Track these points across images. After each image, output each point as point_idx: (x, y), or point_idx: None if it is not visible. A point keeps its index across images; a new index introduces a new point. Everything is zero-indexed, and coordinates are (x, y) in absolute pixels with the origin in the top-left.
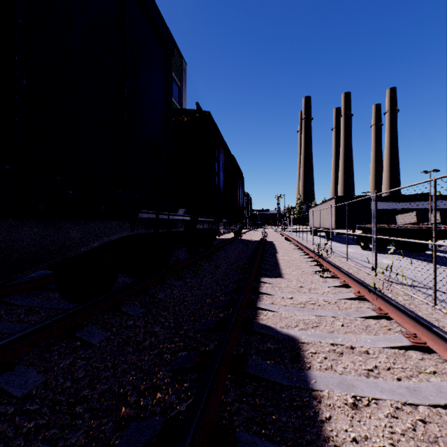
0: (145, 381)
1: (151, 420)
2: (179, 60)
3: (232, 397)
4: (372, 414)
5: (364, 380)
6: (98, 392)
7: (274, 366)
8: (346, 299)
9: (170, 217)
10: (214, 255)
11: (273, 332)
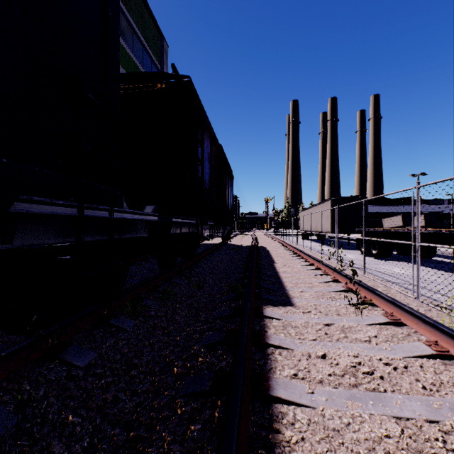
0: None
1: None
2: (159, 40)
3: None
4: None
5: None
6: None
7: None
8: (418, 358)
9: (115, 215)
10: (197, 266)
11: None
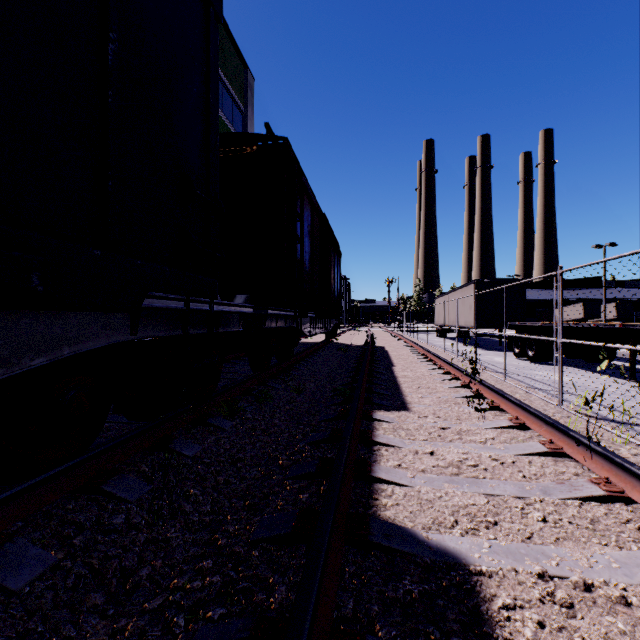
0: None
1: None
2: (242, 73)
3: None
4: None
5: None
6: None
7: None
8: (530, 456)
9: (214, 307)
10: (295, 369)
11: (412, 545)
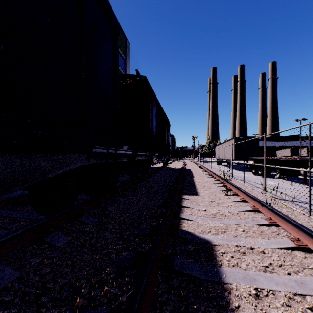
0: (96, 276)
1: (99, 310)
2: (124, 41)
3: (162, 289)
4: (271, 303)
5: (262, 275)
6: (60, 285)
7: (194, 264)
8: (244, 211)
9: (116, 151)
10: (149, 178)
11: (192, 237)
